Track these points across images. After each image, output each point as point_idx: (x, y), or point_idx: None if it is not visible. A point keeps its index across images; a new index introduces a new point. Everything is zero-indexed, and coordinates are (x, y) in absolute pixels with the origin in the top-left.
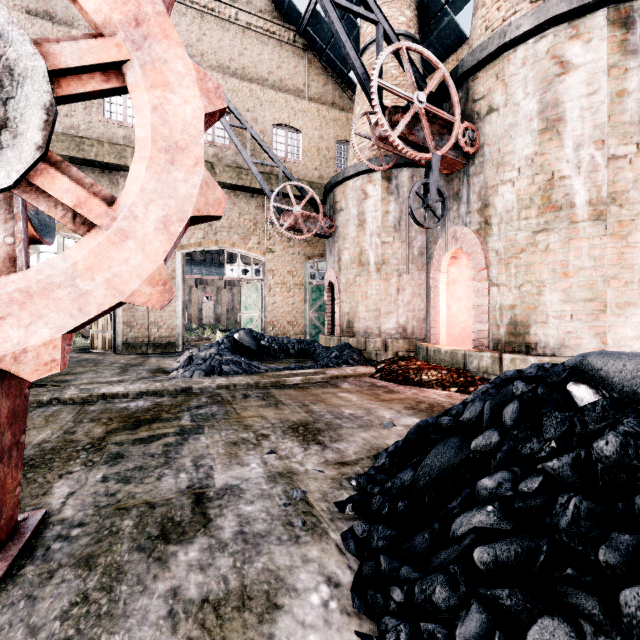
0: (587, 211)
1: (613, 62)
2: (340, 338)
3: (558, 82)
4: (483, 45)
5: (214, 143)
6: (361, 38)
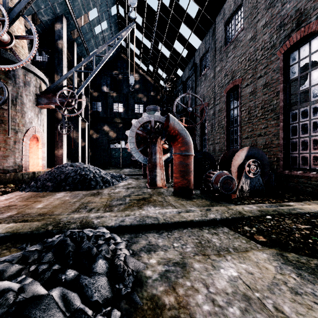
0: None
1: None
2: None
3: None
4: None
5: None
6: None
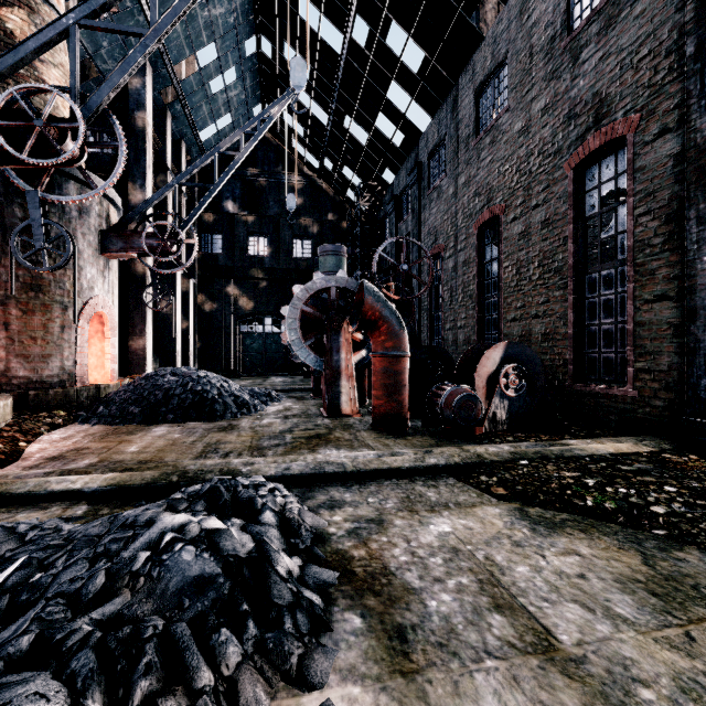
0: None
1: None
2: None
3: None
4: None
5: None
6: None
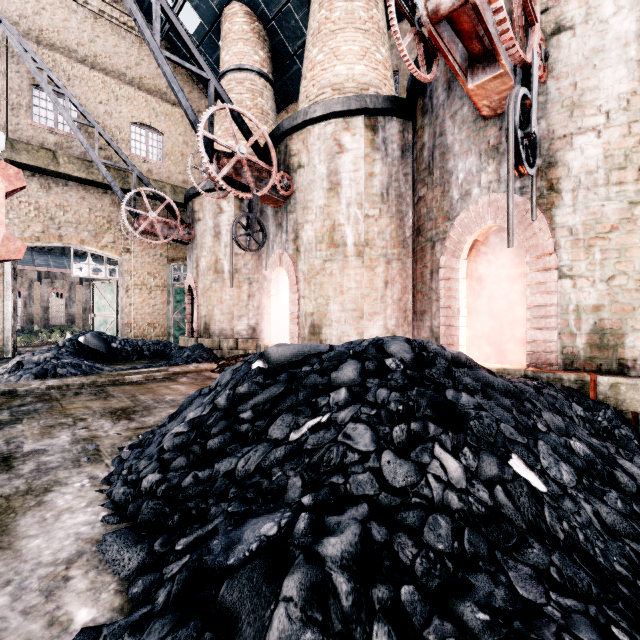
0: (353, 250)
1: (367, 153)
2: (197, 339)
3: (338, 158)
4: (294, 116)
5: (57, 130)
6: (221, 63)
